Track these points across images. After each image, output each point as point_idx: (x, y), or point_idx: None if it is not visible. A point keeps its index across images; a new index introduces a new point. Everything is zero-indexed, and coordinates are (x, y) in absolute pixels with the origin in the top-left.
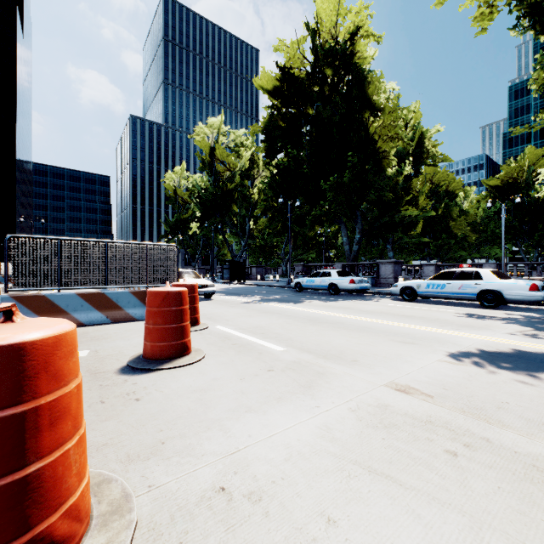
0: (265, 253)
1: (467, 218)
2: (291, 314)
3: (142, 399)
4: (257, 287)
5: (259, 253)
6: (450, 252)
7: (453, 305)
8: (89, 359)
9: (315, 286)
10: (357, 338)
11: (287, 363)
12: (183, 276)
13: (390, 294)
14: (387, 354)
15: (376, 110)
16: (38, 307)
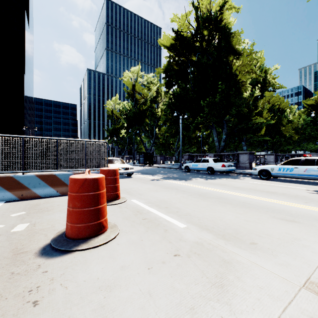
0: (165, 148)
1: (292, 125)
2: (185, 189)
3: (40, 303)
4: (161, 169)
5: (161, 148)
6: (281, 146)
7: (299, 183)
8: (23, 234)
9: (198, 169)
10: (243, 214)
11: (191, 244)
12: (113, 162)
13: (249, 174)
14: (279, 234)
15: (238, 54)
16: (8, 185)
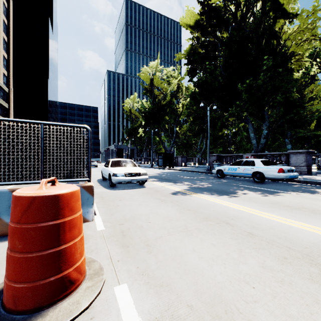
0: (187, 148)
1: None
2: (249, 226)
3: None
4: (183, 172)
5: (183, 148)
6: None
7: None
8: None
9: (238, 174)
10: None
11: None
12: (120, 165)
13: None
14: None
15: (292, 15)
16: None
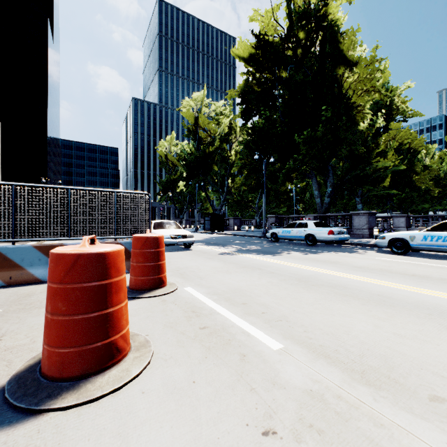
0: (241, 207)
1: (430, 172)
2: (274, 269)
3: None
4: (235, 237)
5: (236, 207)
6: (413, 204)
7: None
8: None
9: (291, 237)
10: (388, 321)
11: (299, 399)
12: (164, 227)
13: (371, 245)
14: None
15: (351, 64)
16: None
